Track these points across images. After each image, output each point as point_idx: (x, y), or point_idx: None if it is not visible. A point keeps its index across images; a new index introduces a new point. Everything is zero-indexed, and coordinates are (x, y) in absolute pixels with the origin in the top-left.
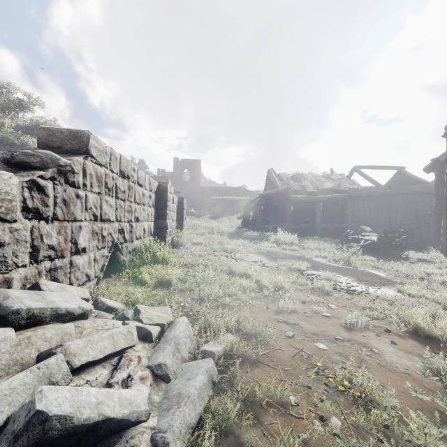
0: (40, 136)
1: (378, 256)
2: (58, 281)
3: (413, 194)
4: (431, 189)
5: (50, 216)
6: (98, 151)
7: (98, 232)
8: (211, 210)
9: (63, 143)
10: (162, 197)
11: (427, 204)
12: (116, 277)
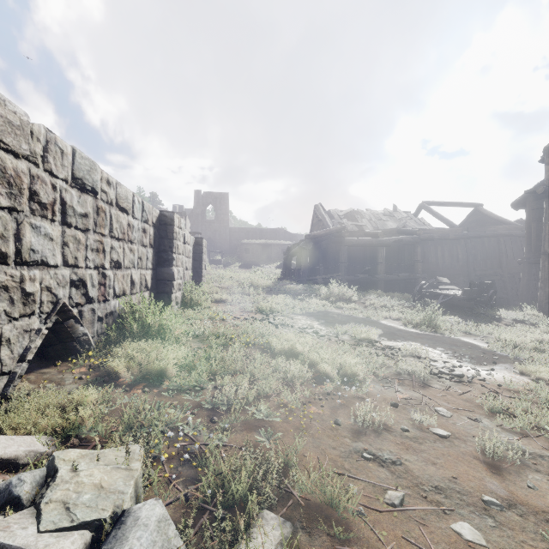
0: None
1: (463, 317)
2: None
3: (496, 237)
4: (516, 231)
5: None
6: (4, 124)
7: (9, 286)
8: (242, 257)
9: None
10: (166, 233)
11: (512, 249)
12: (67, 365)
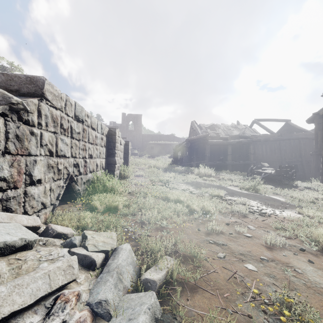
0: (0, 80)
1: (275, 185)
2: (10, 210)
3: (298, 139)
4: (310, 136)
5: (1, 150)
6: (53, 96)
7: (53, 166)
8: (149, 151)
9: (21, 87)
10: (112, 139)
11: (308, 146)
12: (71, 204)
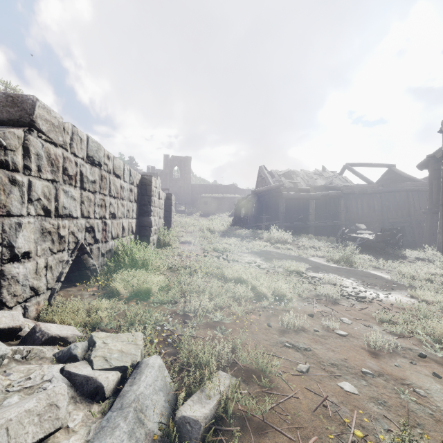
0: None
1: (375, 255)
2: None
3: (405, 192)
4: (422, 187)
5: None
6: (50, 126)
7: (51, 231)
8: (201, 208)
9: None
10: (146, 191)
11: (419, 201)
12: (83, 286)
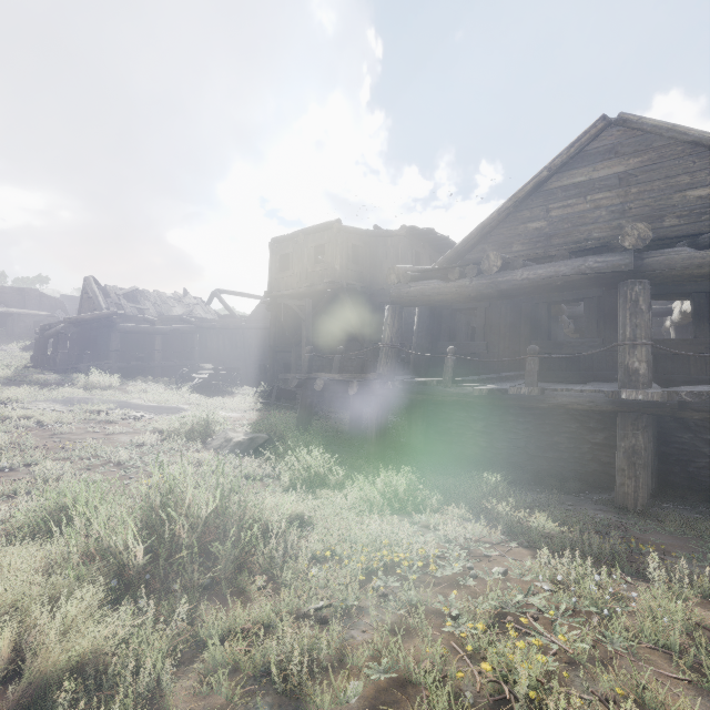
0: None
1: (208, 394)
2: None
3: (267, 329)
4: None
5: None
6: None
7: None
8: None
9: None
10: None
11: None
12: None
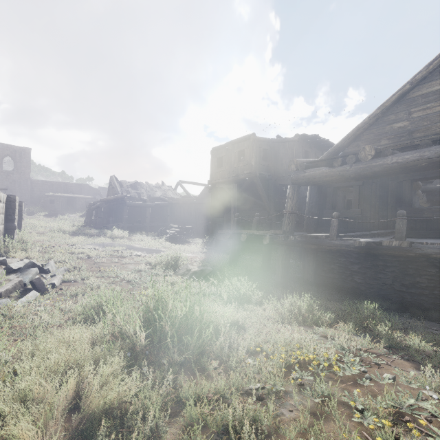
0: None
1: (175, 242)
2: None
3: (209, 204)
4: None
5: None
6: None
7: None
8: (46, 207)
9: None
10: (11, 206)
11: None
12: None
